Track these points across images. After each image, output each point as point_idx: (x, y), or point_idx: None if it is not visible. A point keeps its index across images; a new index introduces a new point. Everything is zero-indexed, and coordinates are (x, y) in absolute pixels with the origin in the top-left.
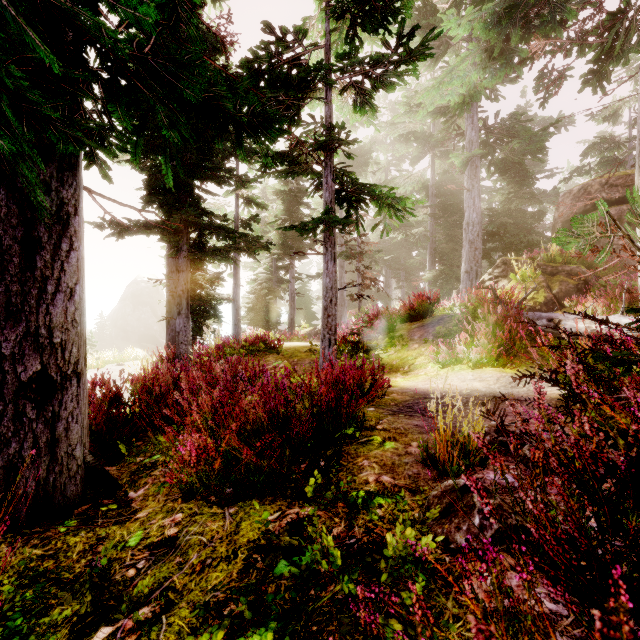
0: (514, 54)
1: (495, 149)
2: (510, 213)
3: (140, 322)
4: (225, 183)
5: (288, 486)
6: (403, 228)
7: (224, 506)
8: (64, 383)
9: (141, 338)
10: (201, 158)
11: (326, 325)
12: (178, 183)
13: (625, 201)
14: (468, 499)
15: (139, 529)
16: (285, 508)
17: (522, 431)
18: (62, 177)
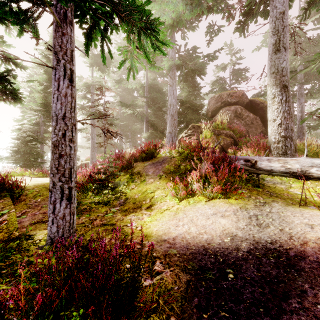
0: None
1: (182, 67)
2: (189, 103)
3: None
4: None
5: None
6: (131, 107)
7: None
8: None
9: None
10: None
11: (56, 169)
12: None
13: (237, 104)
14: None
15: None
16: None
17: None
18: None
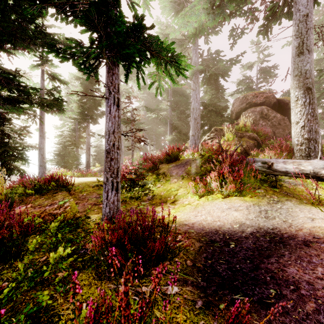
0: (225, 7)
1: (206, 70)
2: (212, 106)
3: None
4: (17, 43)
5: None
6: (156, 111)
7: None
8: None
9: None
10: None
11: (109, 168)
12: None
13: (263, 104)
14: None
15: None
16: None
17: None
18: None
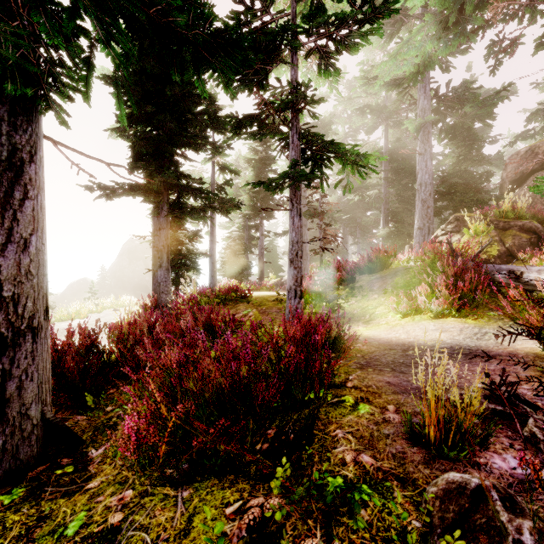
0: (468, 23)
1: (446, 116)
2: (460, 174)
3: (134, 274)
4: (201, 150)
5: (252, 460)
6: (359, 190)
7: (178, 487)
8: (17, 339)
9: (135, 287)
10: (179, 127)
11: (292, 277)
12: (159, 150)
13: None
14: (490, 514)
15: (84, 508)
16: (247, 496)
17: (515, 397)
18: (15, 121)
